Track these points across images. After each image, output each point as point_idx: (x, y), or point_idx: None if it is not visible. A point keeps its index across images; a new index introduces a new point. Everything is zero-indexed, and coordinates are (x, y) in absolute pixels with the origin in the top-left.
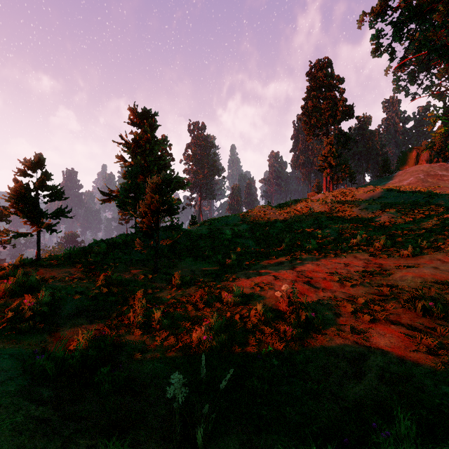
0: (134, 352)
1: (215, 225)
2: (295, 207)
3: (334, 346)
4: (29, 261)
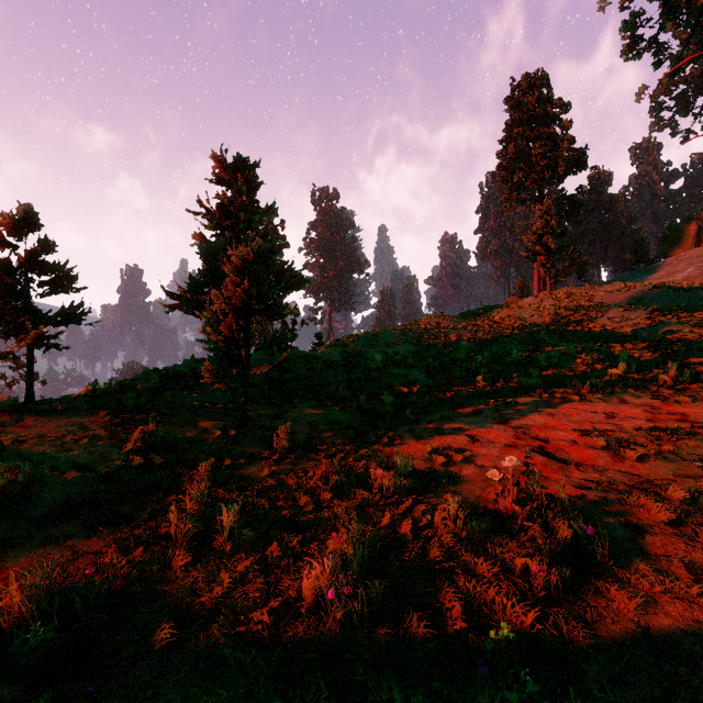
0: (155, 626)
1: (355, 346)
2: (491, 317)
3: (670, 627)
4: (8, 403)
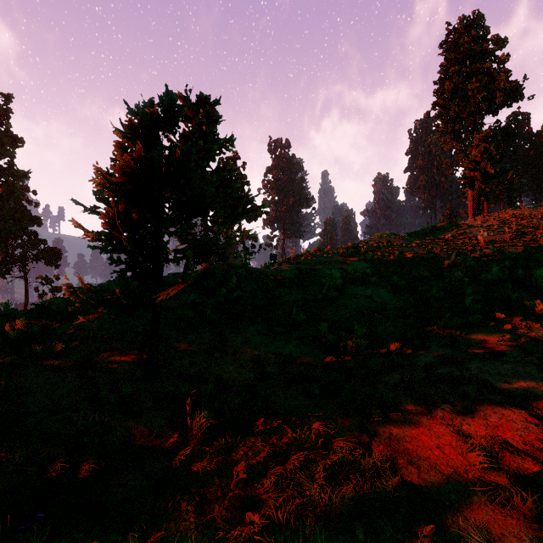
0: None
1: (307, 263)
2: (439, 236)
3: None
4: None
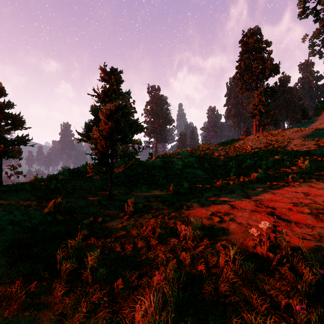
0: None
1: (168, 158)
2: (234, 144)
3: None
4: None
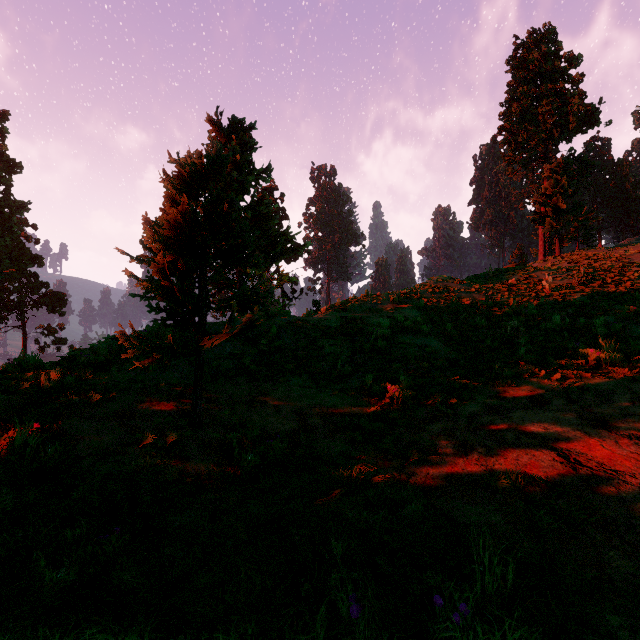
0: None
1: (354, 311)
2: (503, 280)
3: None
4: None
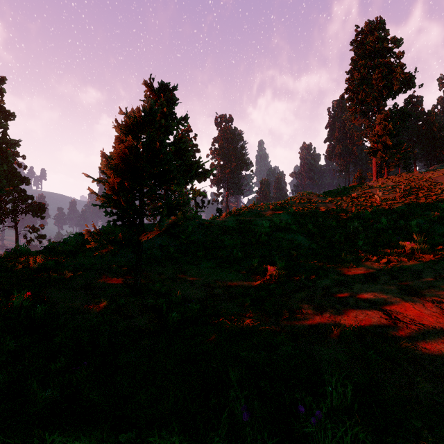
0: None
1: (245, 215)
2: (348, 194)
3: None
4: None
